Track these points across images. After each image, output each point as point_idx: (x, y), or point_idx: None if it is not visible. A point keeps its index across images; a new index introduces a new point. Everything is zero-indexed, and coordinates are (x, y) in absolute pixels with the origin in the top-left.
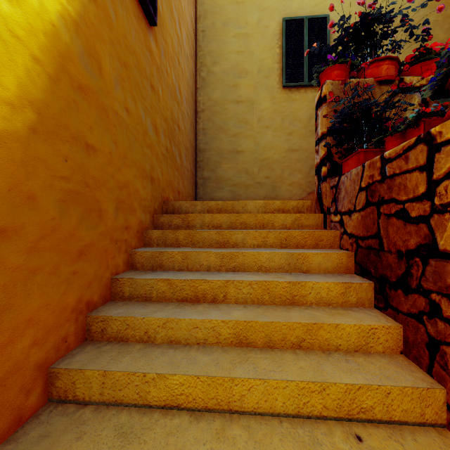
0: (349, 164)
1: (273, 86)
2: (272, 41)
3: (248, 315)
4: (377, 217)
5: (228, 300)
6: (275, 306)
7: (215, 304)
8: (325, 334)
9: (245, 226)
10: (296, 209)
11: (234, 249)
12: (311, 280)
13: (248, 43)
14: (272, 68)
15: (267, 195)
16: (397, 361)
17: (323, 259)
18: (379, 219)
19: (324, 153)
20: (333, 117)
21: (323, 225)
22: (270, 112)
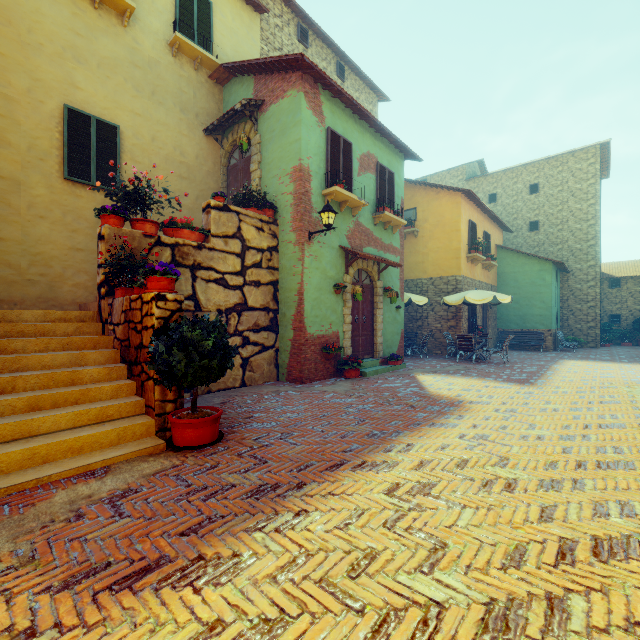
0: (118, 293)
1: (51, 172)
2: (50, 122)
3: (38, 393)
4: (129, 329)
5: (17, 390)
6: (59, 388)
7: (5, 395)
8: (94, 393)
9: (23, 334)
10: (79, 318)
11: (15, 355)
12: (87, 368)
13: (13, 109)
14: (50, 152)
15: (42, 296)
16: (131, 397)
17: (98, 356)
18: (129, 330)
19: (103, 278)
20: (111, 252)
21: (103, 332)
22: (47, 201)
